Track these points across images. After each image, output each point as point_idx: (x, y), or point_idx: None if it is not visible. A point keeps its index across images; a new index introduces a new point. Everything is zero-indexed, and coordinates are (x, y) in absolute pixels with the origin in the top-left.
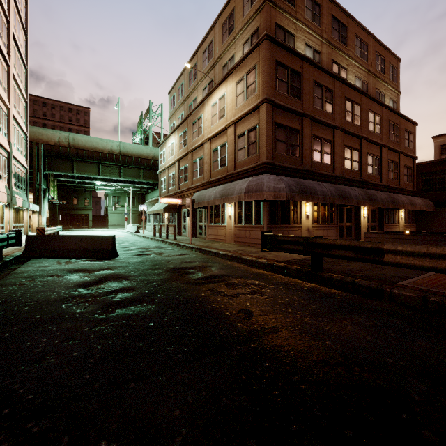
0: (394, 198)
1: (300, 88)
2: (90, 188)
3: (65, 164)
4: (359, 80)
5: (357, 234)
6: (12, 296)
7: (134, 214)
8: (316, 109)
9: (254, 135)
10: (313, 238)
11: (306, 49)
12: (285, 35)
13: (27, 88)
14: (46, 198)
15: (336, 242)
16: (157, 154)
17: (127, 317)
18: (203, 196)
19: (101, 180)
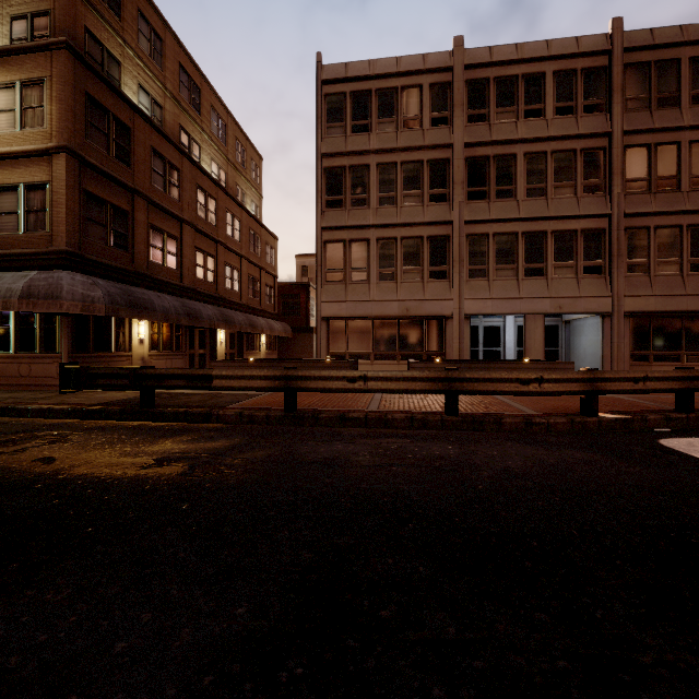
0: (253, 321)
1: (130, 151)
2: None
3: None
4: (217, 166)
5: None
6: None
7: None
8: (155, 189)
9: (41, 198)
10: (143, 369)
11: (140, 92)
12: (104, 54)
13: None
14: None
15: (169, 371)
16: None
17: None
18: None
19: None
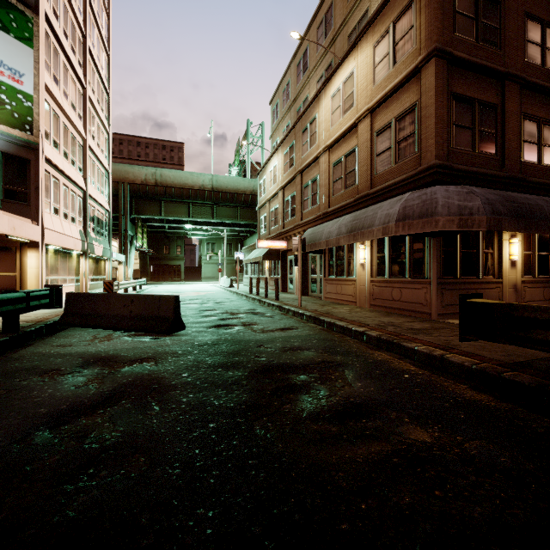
0: None
1: (500, 28)
2: (182, 234)
3: (153, 205)
4: None
5: None
6: None
7: (231, 264)
8: (529, 65)
9: (410, 122)
10: None
11: None
12: None
13: (109, 118)
14: (133, 247)
15: None
16: (256, 187)
17: None
18: (318, 233)
19: (192, 224)
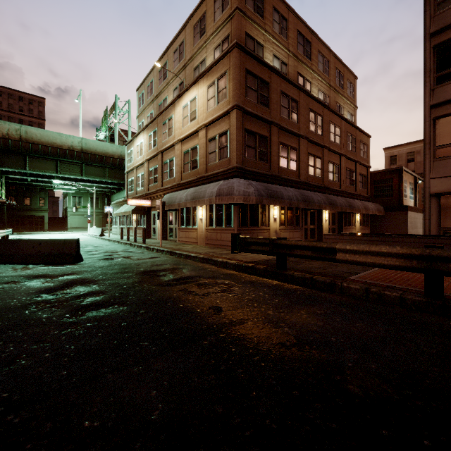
0: (351, 203)
1: (269, 97)
2: (46, 187)
3: (16, 159)
4: (322, 93)
5: (320, 236)
6: None
7: (98, 216)
8: (283, 118)
9: (225, 140)
10: (278, 240)
11: (274, 60)
12: (254, 44)
13: None
14: None
15: (297, 243)
16: (124, 153)
17: (99, 319)
18: (173, 198)
19: (59, 179)
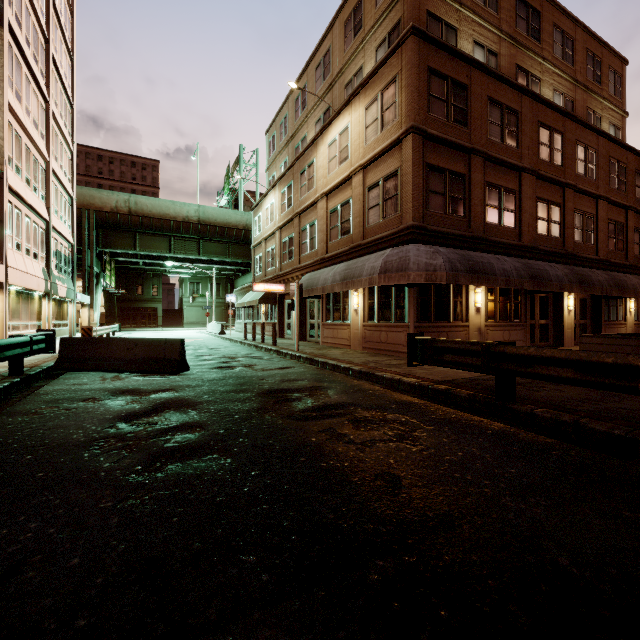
0: (620, 280)
1: (467, 110)
2: (160, 271)
3: (125, 238)
4: (560, 95)
5: (558, 337)
6: (16, 434)
7: (220, 307)
8: (491, 142)
9: (394, 185)
10: (499, 345)
11: (475, 49)
12: (442, 29)
13: (73, 134)
14: (99, 286)
15: (542, 352)
16: (250, 221)
17: (183, 481)
18: (315, 279)
19: (173, 260)
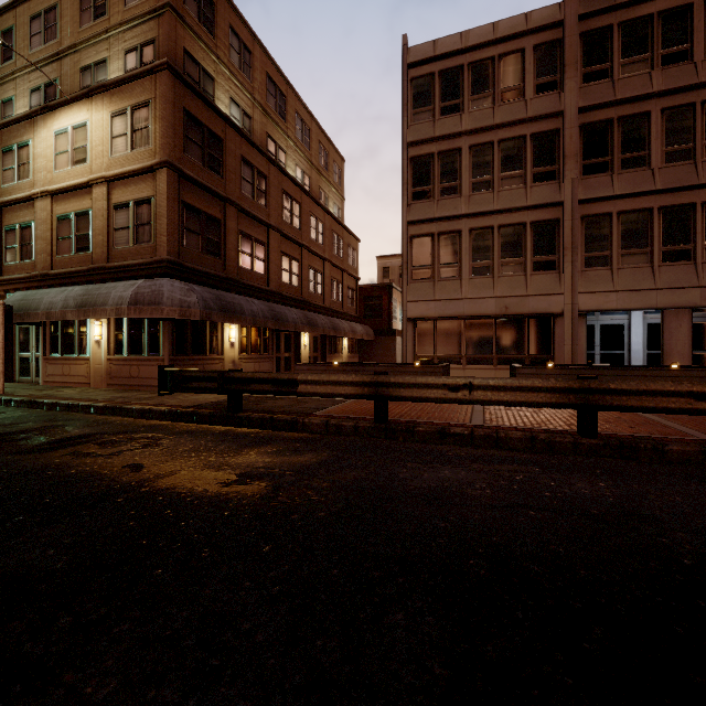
0: (336, 324)
1: (222, 161)
2: None
3: None
4: (301, 171)
5: None
6: None
7: None
8: (244, 196)
9: (147, 212)
10: (231, 372)
11: (231, 105)
12: (200, 72)
13: None
14: None
15: (255, 375)
16: None
17: None
18: (34, 301)
19: None
